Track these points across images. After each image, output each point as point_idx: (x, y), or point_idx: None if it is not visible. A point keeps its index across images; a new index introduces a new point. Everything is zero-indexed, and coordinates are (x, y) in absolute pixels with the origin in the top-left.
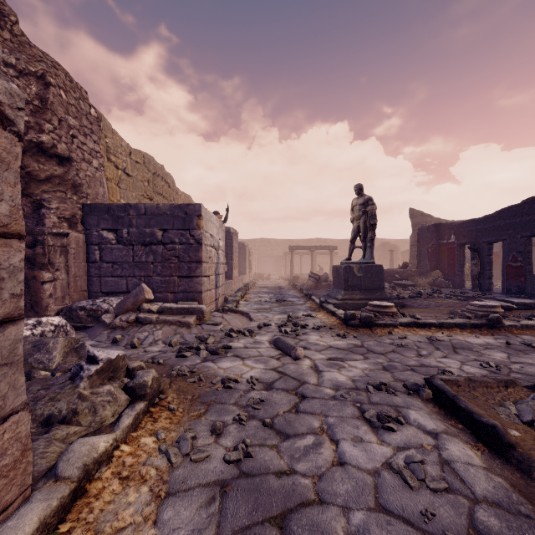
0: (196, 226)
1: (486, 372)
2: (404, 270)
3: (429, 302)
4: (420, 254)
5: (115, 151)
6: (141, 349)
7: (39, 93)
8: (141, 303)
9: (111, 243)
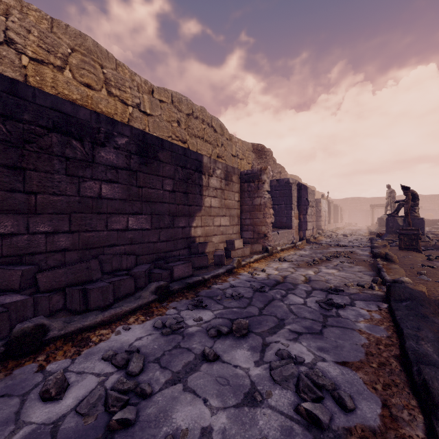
0: (319, 206)
1: None
2: None
3: None
4: None
5: None
6: None
7: (279, 176)
8: None
9: None
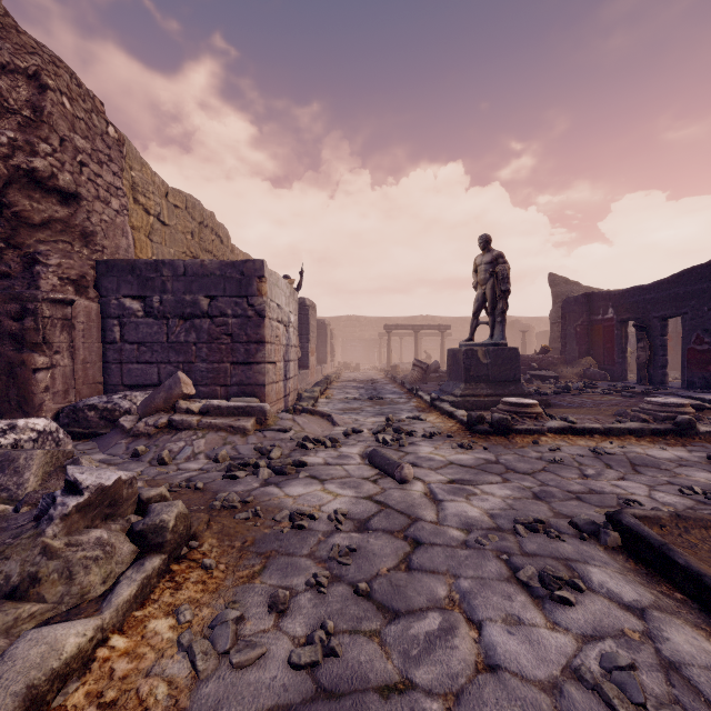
0: (256, 292)
1: (690, 502)
2: (543, 357)
3: (582, 399)
4: (566, 335)
5: (145, 190)
6: (173, 466)
7: (31, 99)
8: (177, 400)
9: (137, 316)
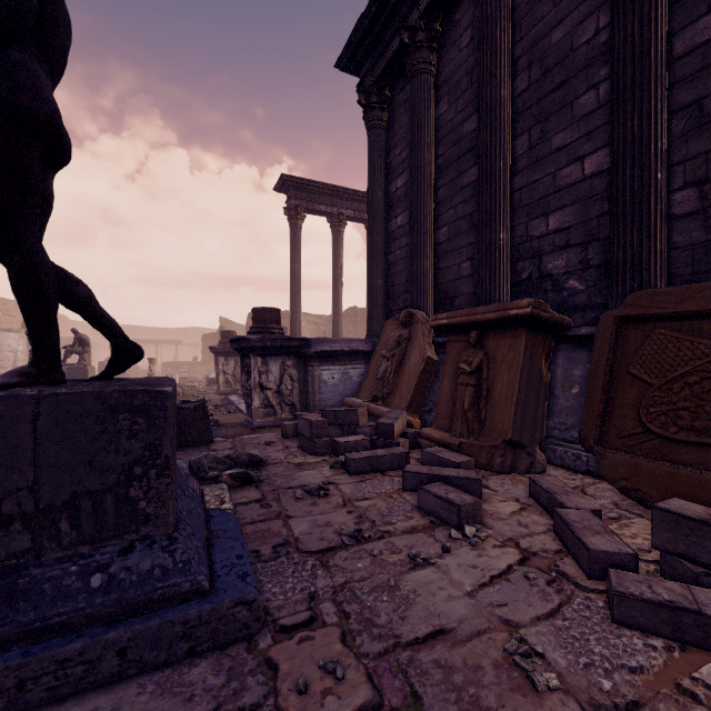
0: None
1: None
2: (192, 362)
3: None
4: (204, 352)
5: None
6: None
7: None
8: None
9: None
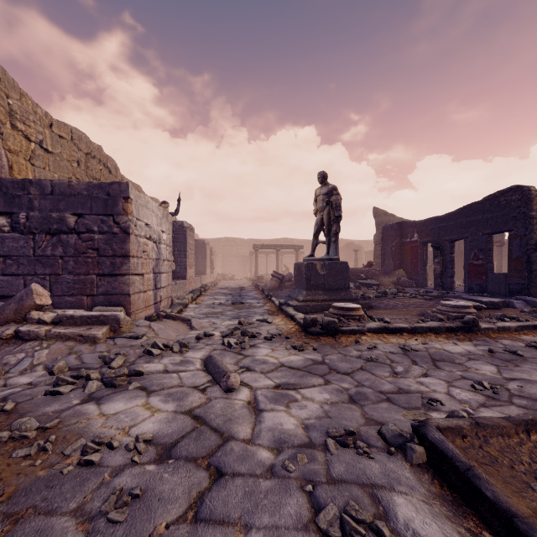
0: (121, 211)
1: (482, 398)
2: (368, 269)
3: (396, 302)
4: (385, 253)
5: (25, 118)
6: (2, 380)
7: None
8: (29, 311)
9: (3, 231)
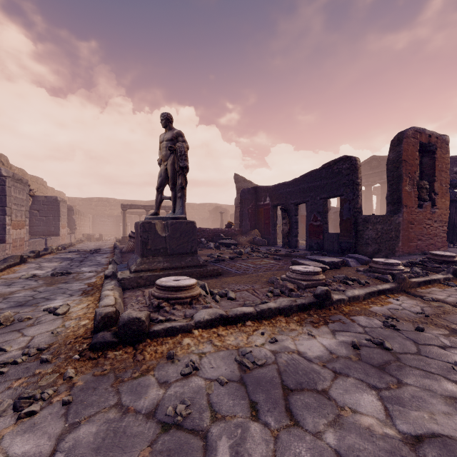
0: None
1: None
2: (228, 229)
3: (248, 264)
4: (243, 214)
5: None
6: None
7: None
8: None
9: None
